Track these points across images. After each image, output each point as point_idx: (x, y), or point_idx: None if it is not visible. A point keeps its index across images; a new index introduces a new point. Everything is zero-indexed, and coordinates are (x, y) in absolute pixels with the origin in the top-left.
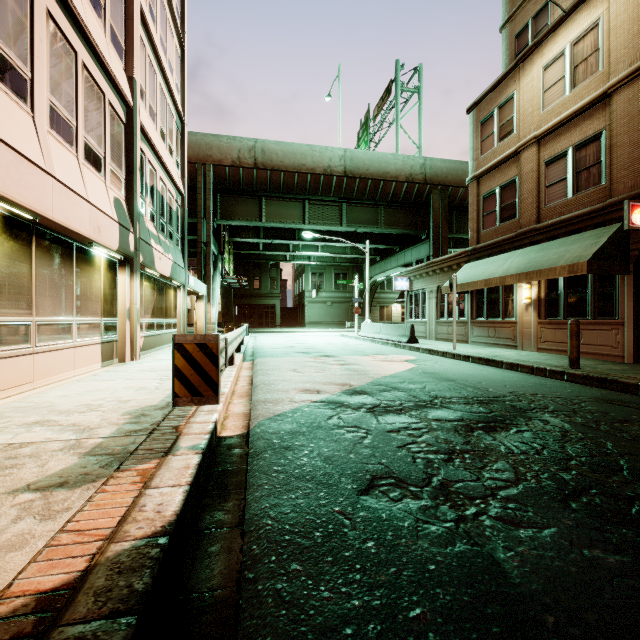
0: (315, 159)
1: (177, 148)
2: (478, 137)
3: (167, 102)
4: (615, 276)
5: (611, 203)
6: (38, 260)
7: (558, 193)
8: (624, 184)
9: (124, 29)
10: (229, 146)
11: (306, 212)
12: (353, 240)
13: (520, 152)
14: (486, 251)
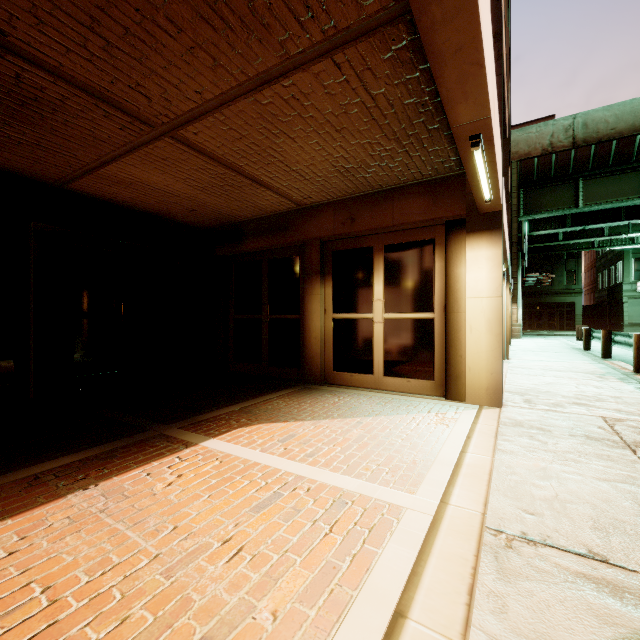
0: None
1: None
2: None
3: None
4: None
5: None
6: None
7: None
8: None
9: None
10: (538, 135)
11: None
12: None
13: None
14: None
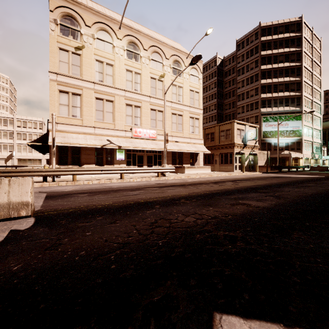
0: None
1: (319, 136)
2: None
3: (317, 131)
4: None
5: None
6: (306, 160)
7: None
8: None
9: (311, 133)
10: None
11: None
12: None
13: None
14: None
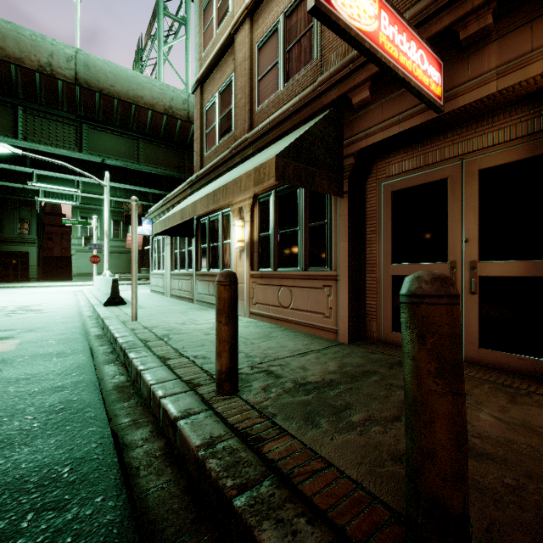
0: (23, 46)
1: None
2: (201, 28)
3: None
4: (328, 202)
5: (322, 82)
6: None
7: (270, 86)
8: (337, 50)
9: None
10: None
11: (19, 123)
12: (116, 179)
13: (235, 36)
14: (205, 178)
